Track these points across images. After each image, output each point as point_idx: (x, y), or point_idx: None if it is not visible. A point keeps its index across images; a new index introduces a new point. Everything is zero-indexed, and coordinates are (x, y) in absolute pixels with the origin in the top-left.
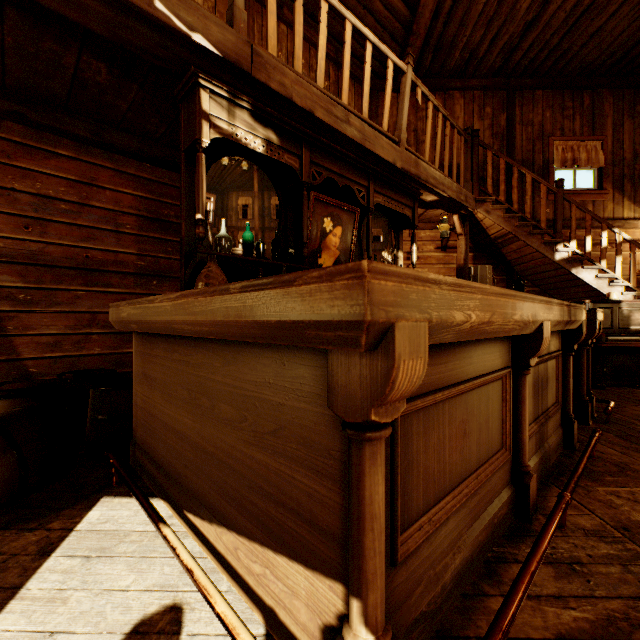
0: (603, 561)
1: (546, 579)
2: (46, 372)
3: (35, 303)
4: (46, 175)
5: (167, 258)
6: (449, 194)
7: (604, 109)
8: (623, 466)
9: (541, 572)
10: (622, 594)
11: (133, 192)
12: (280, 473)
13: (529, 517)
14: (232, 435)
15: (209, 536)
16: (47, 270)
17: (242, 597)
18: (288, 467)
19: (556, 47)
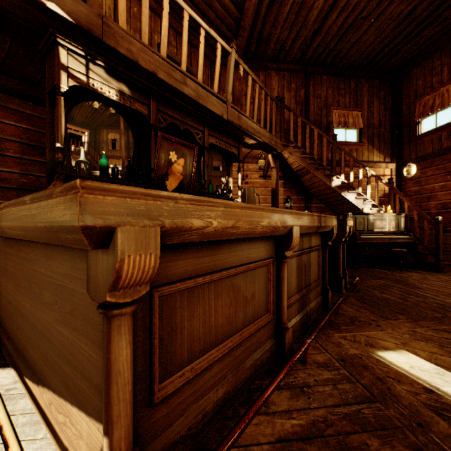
0: (323, 383)
1: (283, 400)
2: None
3: None
4: None
5: None
6: (263, 140)
7: (363, 92)
8: (354, 319)
9: (282, 395)
10: (327, 404)
11: (16, 124)
12: (74, 343)
13: (285, 358)
14: (50, 315)
15: (36, 395)
16: None
17: (53, 441)
18: (78, 338)
19: (333, 48)
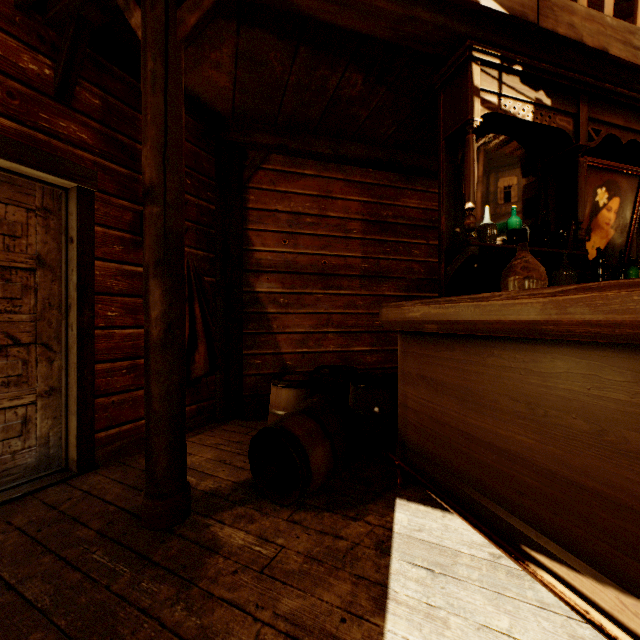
0: None
1: None
2: (297, 365)
3: (290, 305)
4: (297, 194)
5: (385, 259)
6: None
7: None
8: None
9: None
10: None
11: (358, 198)
12: None
13: None
14: None
15: (597, 599)
16: (297, 277)
17: None
18: None
19: None
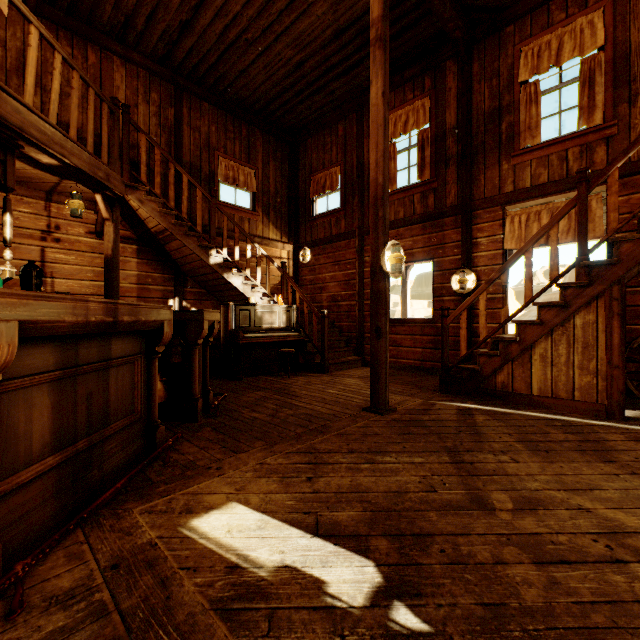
0: None
1: None
2: None
3: None
4: None
5: None
6: (75, 162)
7: (257, 145)
8: (190, 465)
9: None
10: None
11: None
12: None
13: None
14: None
15: None
16: None
17: None
18: None
19: (215, 67)
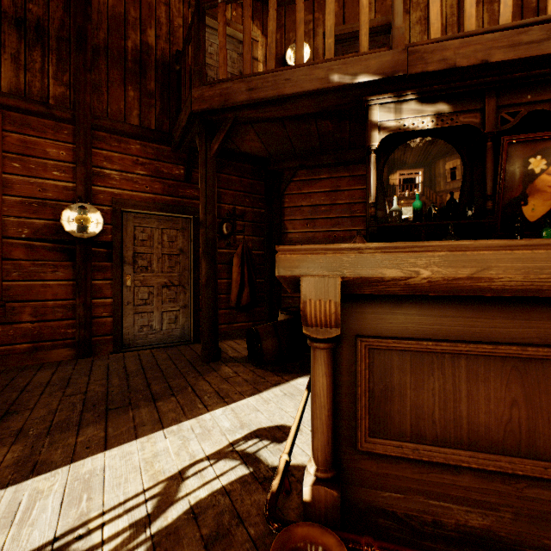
0: None
1: None
2: None
3: None
4: (315, 193)
5: None
6: None
7: None
8: None
9: None
10: None
11: (361, 187)
12: None
13: None
14: None
15: None
16: None
17: None
18: None
19: None
